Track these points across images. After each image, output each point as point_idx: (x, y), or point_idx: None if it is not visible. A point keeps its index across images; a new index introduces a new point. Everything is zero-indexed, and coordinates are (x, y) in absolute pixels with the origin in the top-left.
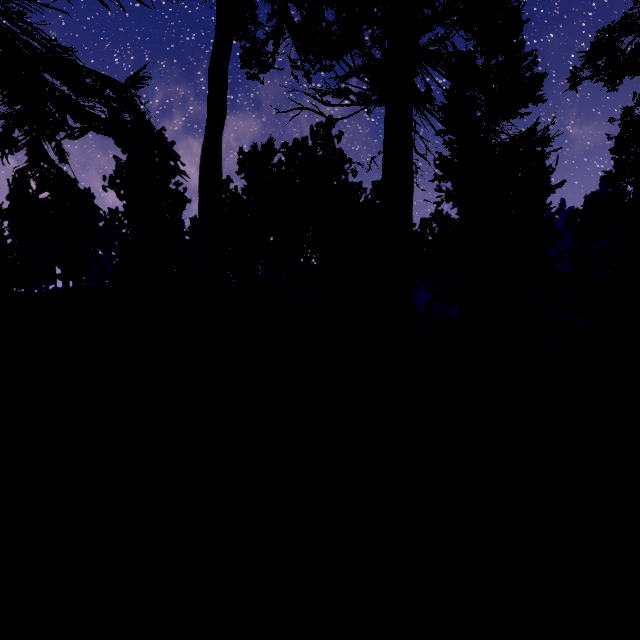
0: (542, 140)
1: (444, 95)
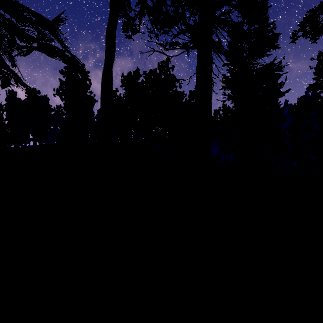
0: (278, 68)
1: (227, 45)
